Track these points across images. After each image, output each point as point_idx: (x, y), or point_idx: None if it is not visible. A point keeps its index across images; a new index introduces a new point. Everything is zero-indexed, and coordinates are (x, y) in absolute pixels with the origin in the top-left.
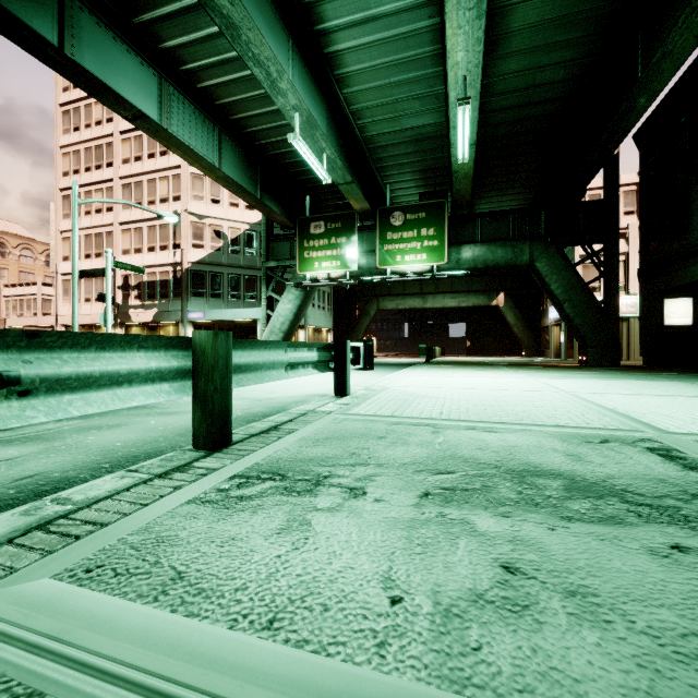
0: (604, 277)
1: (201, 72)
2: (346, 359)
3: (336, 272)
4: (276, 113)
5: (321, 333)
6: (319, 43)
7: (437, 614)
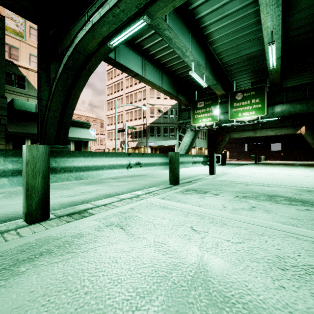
0: None
1: (156, 53)
2: (213, 160)
3: (209, 123)
4: (183, 61)
5: (202, 149)
6: (202, 31)
7: (233, 209)
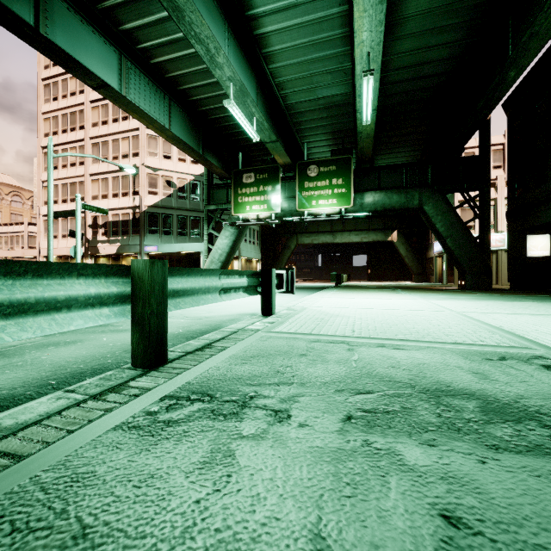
0: (479, 218)
1: (153, 50)
2: (271, 284)
3: (263, 213)
4: (215, 85)
5: (251, 262)
6: (249, 26)
7: None
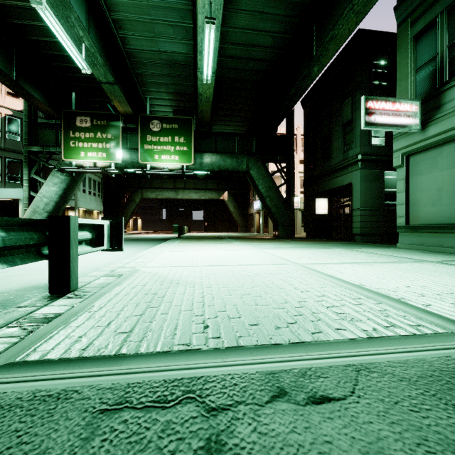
0: (286, 184)
1: None
2: (68, 241)
3: (102, 162)
4: None
5: (92, 214)
6: None
7: None
